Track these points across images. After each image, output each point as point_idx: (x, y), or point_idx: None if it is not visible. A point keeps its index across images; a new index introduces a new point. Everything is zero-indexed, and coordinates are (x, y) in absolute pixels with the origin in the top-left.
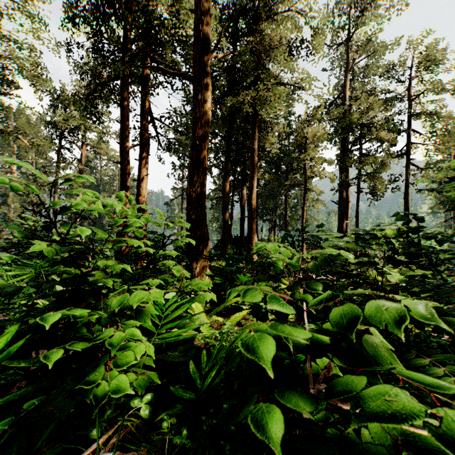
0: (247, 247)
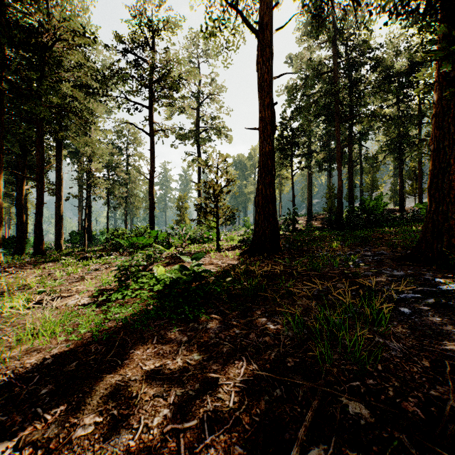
0: (57, 243)
